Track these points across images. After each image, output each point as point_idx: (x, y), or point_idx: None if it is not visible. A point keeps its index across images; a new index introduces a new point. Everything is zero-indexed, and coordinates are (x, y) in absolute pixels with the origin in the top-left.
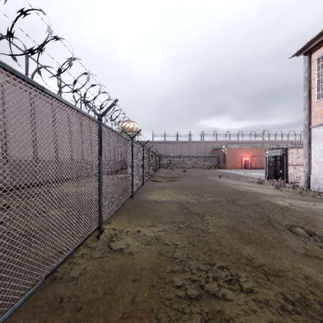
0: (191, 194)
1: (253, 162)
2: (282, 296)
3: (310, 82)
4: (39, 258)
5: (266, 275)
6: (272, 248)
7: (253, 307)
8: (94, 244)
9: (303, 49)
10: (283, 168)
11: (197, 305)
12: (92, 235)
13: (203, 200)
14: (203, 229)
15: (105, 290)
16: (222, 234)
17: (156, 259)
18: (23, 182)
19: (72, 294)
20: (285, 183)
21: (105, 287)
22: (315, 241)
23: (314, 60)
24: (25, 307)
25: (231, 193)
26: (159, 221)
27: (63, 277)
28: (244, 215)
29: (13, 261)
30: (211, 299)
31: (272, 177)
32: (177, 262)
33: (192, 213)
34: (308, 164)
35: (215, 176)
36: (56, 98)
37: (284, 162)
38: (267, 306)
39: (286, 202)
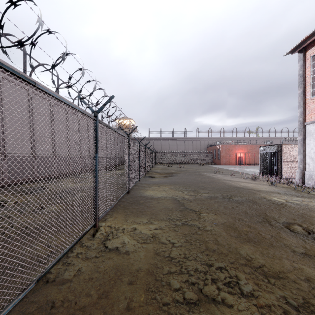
0: (187, 190)
1: (247, 158)
2: (285, 301)
3: (304, 79)
4: (30, 260)
5: (266, 277)
6: (271, 247)
7: (255, 313)
8: (89, 242)
9: (298, 47)
10: (277, 165)
11: (196, 311)
12: (88, 233)
13: (199, 196)
14: (200, 227)
15: (100, 294)
16: (220, 232)
17: (153, 259)
18: (21, 178)
19: (65, 299)
20: (280, 180)
21: (99, 290)
22: (314, 240)
23: (309, 57)
24: (15, 313)
25: (226, 189)
26: (155, 219)
27: (57, 279)
28: (240, 212)
29: (6, 261)
30: (210, 304)
31: (267, 173)
32: (175, 262)
33: (188, 210)
34: (303, 160)
35: (210, 172)
36: (49, 93)
37: (279, 158)
38: (269, 312)
39: (282, 198)
